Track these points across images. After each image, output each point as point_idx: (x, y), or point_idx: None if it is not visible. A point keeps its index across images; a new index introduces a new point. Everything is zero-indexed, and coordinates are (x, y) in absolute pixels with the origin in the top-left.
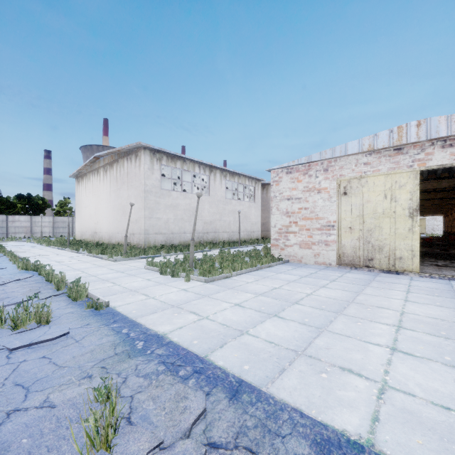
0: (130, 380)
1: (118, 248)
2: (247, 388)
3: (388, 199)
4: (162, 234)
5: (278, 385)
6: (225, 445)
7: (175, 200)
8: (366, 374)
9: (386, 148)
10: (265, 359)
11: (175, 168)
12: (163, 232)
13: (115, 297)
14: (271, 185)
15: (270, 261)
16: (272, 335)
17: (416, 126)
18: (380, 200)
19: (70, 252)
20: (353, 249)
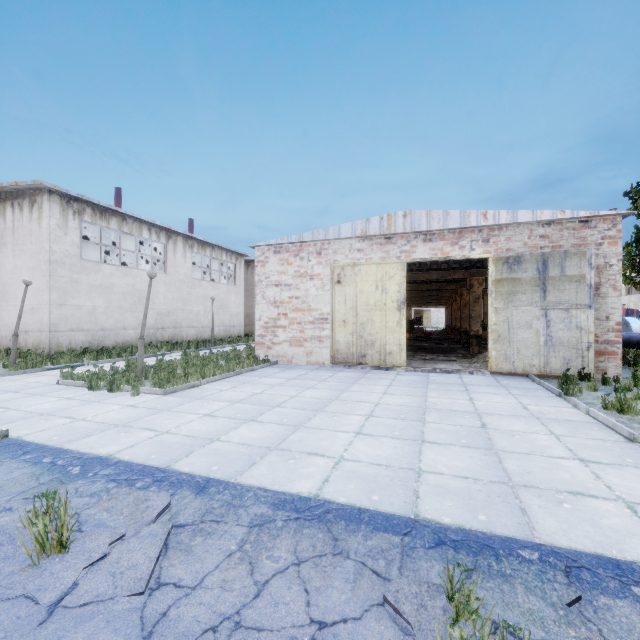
0: (71, 502)
1: None
2: (215, 483)
3: (380, 290)
4: (84, 331)
5: (247, 475)
6: (192, 523)
7: (107, 279)
8: (329, 454)
9: (377, 235)
10: (236, 458)
11: (108, 228)
12: (85, 327)
13: (15, 425)
14: (256, 267)
15: (253, 363)
16: (246, 438)
17: (403, 216)
18: (373, 291)
19: None
20: (347, 345)
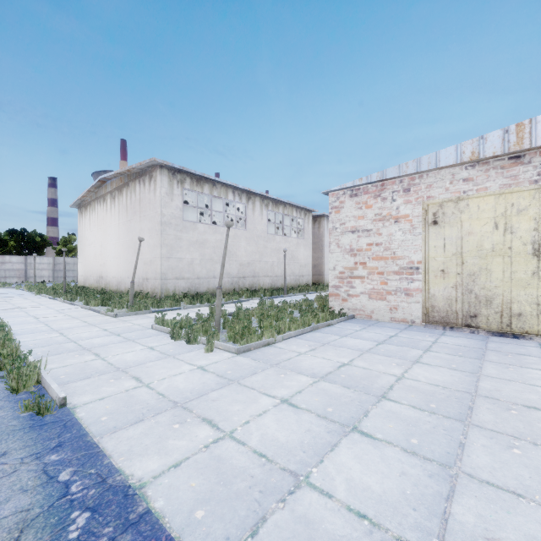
0: None
1: (125, 298)
2: None
3: (500, 229)
4: (184, 279)
5: None
6: None
7: (201, 235)
8: None
9: (497, 156)
10: None
11: (202, 193)
12: (185, 276)
13: (86, 384)
14: (329, 213)
15: (329, 317)
16: (359, 490)
17: None
18: (488, 231)
19: (62, 303)
20: (447, 301)
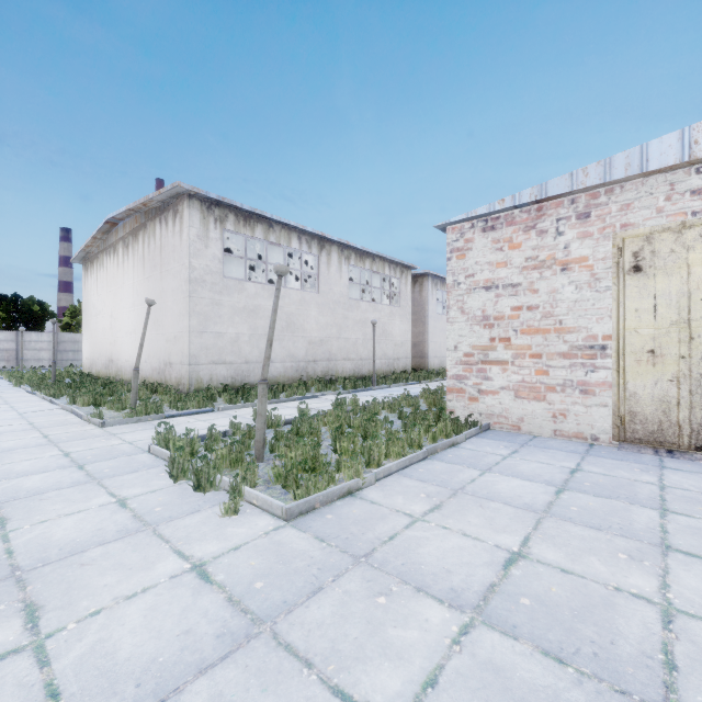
0: None
1: None
2: None
3: None
4: (226, 363)
5: None
6: None
7: (252, 300)
8: None
9: None
10: None
11: (253, 238)
12: (227, 359)
13: None
14: (448, 260)
15: (450, 429)
16: None
17: None
18: None
19: (40, 401)
20: (661, 405)
